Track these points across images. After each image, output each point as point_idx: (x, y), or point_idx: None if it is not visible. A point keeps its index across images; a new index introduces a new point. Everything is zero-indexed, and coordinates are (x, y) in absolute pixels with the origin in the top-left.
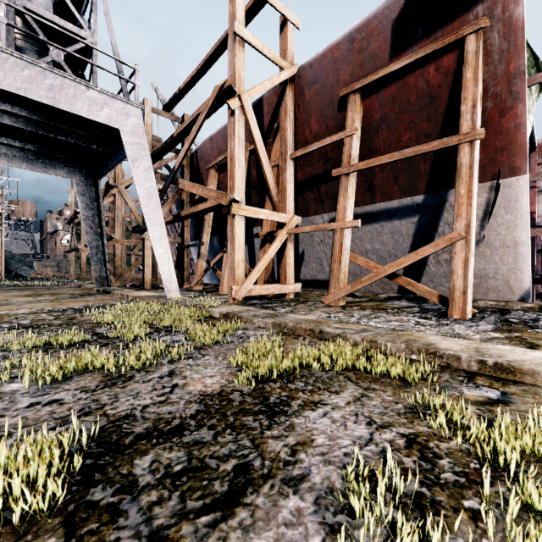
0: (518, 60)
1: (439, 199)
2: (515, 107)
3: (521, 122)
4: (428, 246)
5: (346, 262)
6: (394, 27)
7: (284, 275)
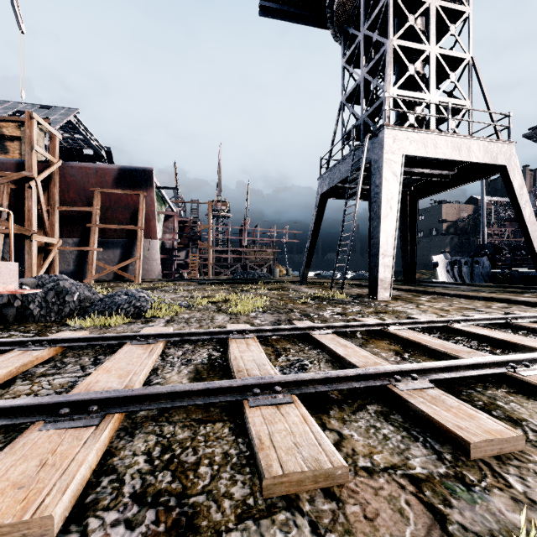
0: (154, 208)
1: (132, 242)
2: (154, 220)
3: (155, 225)
4: (129, 260)
5: (95, 265)
6: (116, 177)
7: (54, 271)
